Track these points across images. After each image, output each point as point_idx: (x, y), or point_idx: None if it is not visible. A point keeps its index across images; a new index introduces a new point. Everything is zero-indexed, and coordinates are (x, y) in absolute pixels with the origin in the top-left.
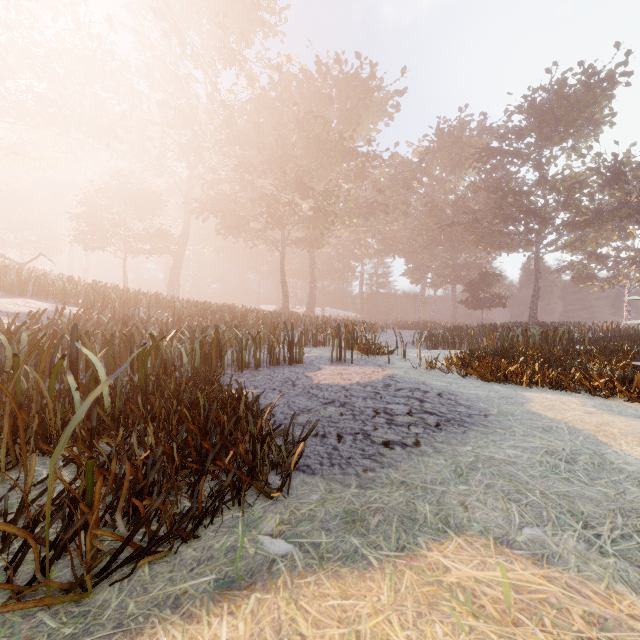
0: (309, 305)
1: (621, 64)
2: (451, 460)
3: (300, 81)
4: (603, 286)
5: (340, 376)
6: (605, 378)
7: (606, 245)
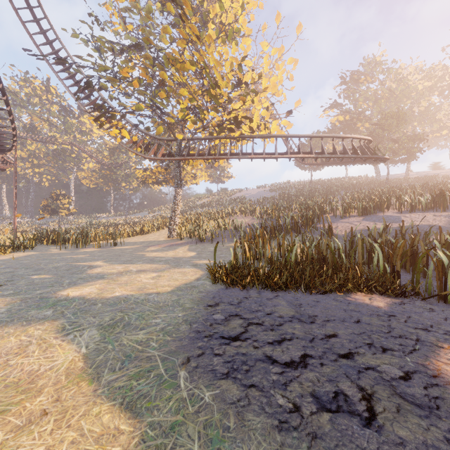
0: None
1: None
2: (183, 306)
3: None
4: None
5: None
6: None
7: None
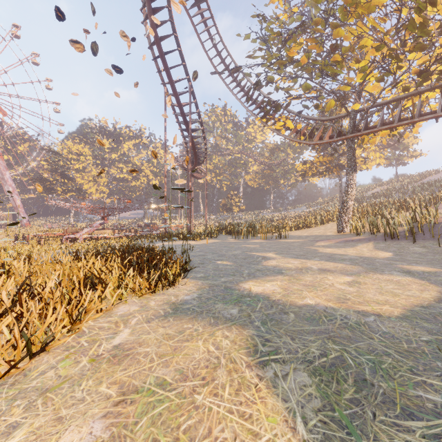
0: None
1: None
2: None
3: None
4: None
5: None
6: None
7: None
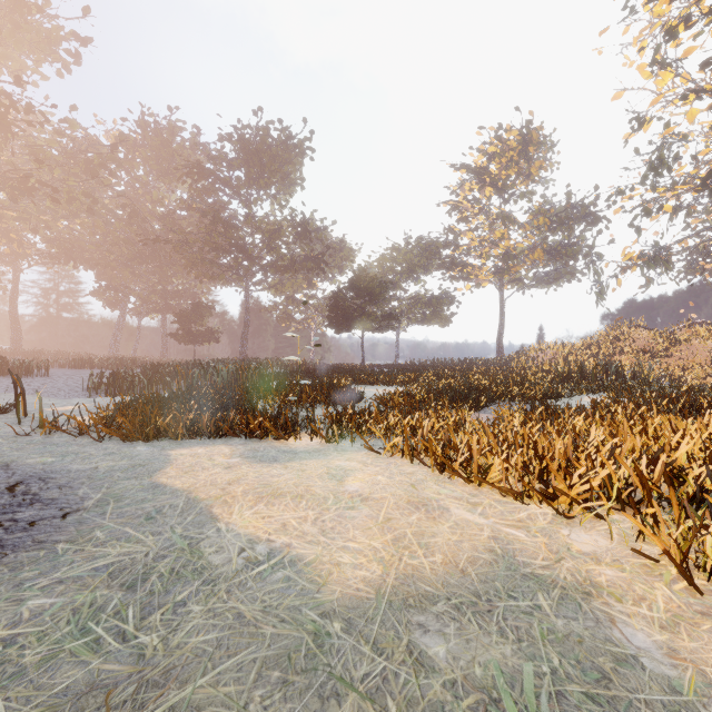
0: None
1: (308, 139)
2: None
3: None
4: (298, 327)
5: None
6: (260, 418)
7: (300, 291)
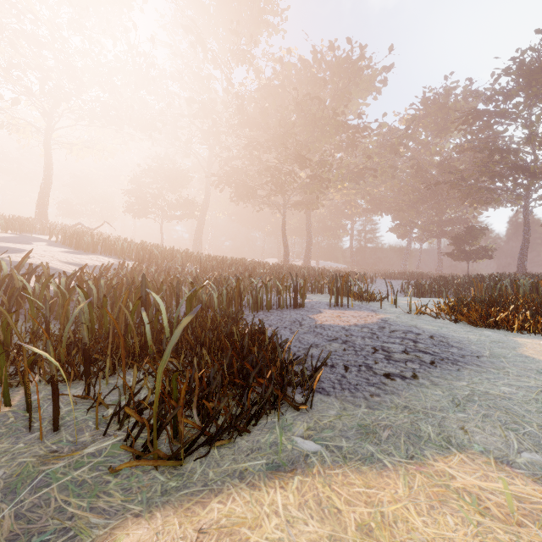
0: (306, 258)
1: None
2: (448, 392)
3: (298, 69)
4: None
5: (339, 318)
6: None
7: None
